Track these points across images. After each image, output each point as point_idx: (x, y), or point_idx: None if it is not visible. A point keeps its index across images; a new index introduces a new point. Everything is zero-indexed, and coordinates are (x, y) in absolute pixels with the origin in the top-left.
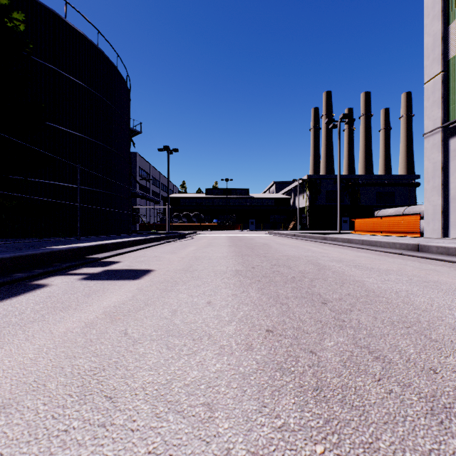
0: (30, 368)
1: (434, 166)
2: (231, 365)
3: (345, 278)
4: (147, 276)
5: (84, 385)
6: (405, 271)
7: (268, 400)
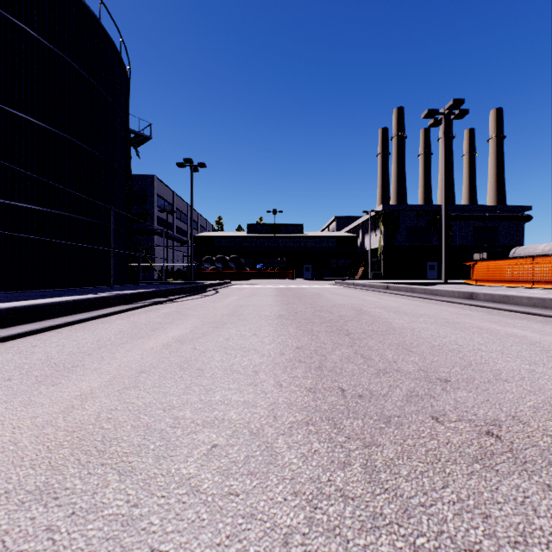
0: None
1: None
2: None
3: None
4: None
5: None
6: None
7: None
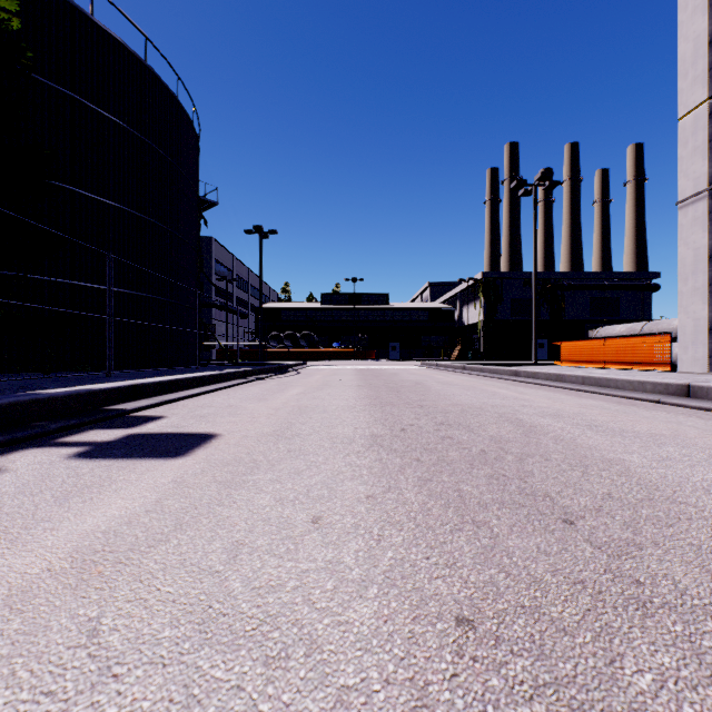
0: None
1: (696, 254)
2: None
3: (583, 455)
4: (201, 450)
5: None
6: (688, 438)
7: None
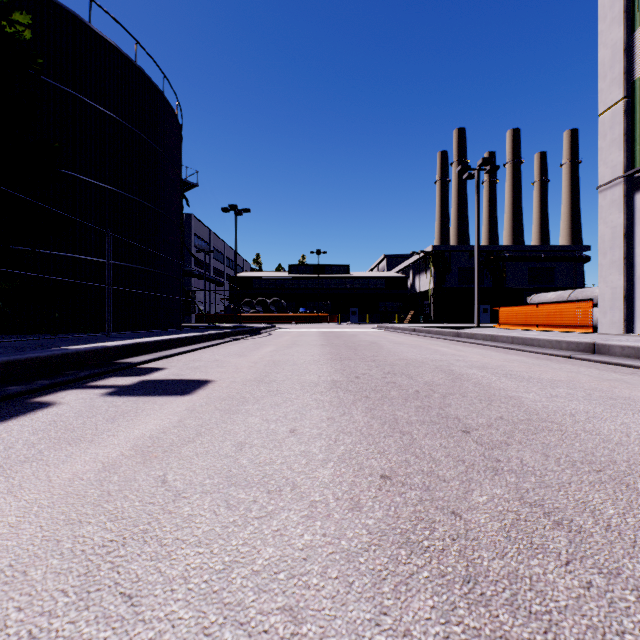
0: (7, 541)
1: (614, 232)
2: (328, 536)
3: (492, 394)
4: (202, 390)
5: (89, 572)
6: (579, 383)
7: (390, 600)
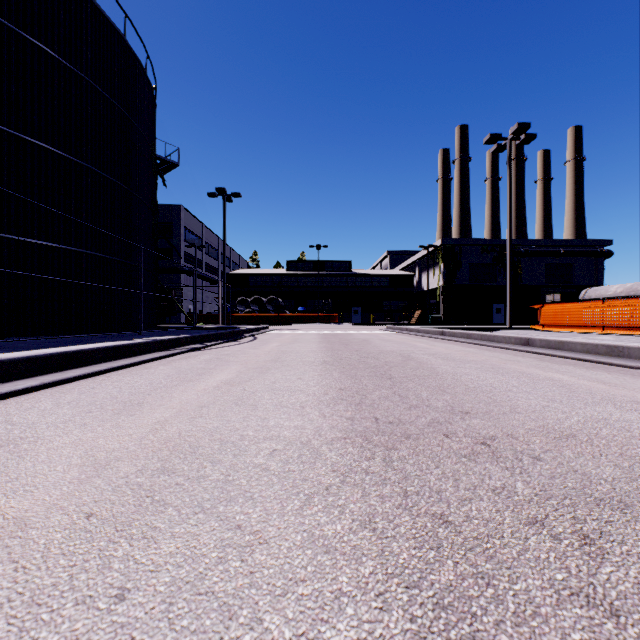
0: None
1: None
2: None
3: None
4: None
5: None
6: None
7: None
